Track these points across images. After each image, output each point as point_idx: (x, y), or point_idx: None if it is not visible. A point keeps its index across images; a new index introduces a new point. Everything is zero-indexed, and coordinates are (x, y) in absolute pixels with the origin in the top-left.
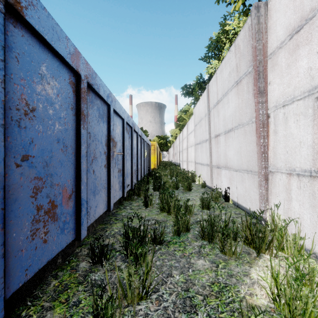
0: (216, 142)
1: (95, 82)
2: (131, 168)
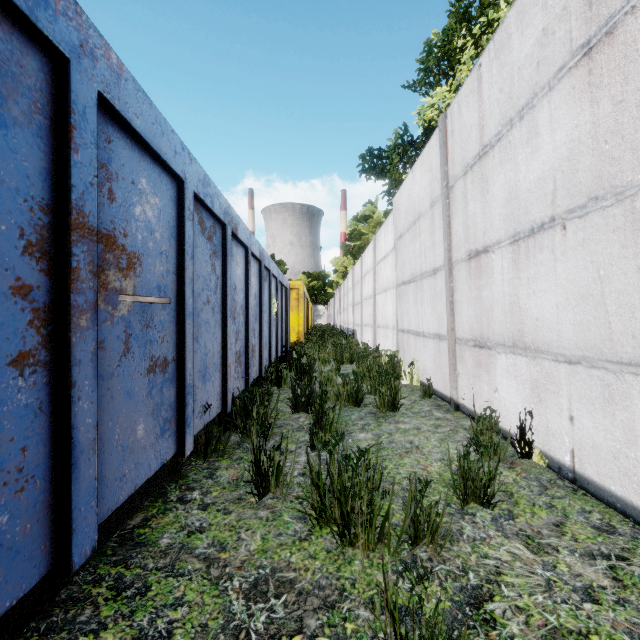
0: (473, 272)
1: None
2: (222, 348)
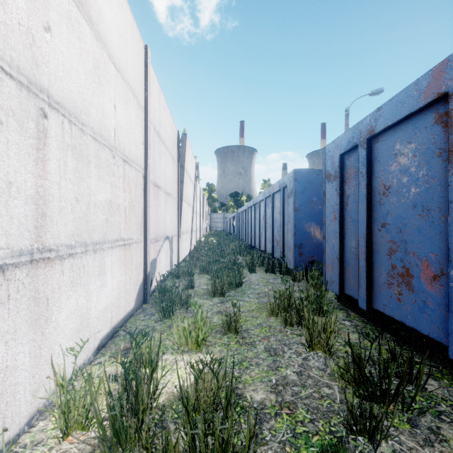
0: None
1: None
2: None
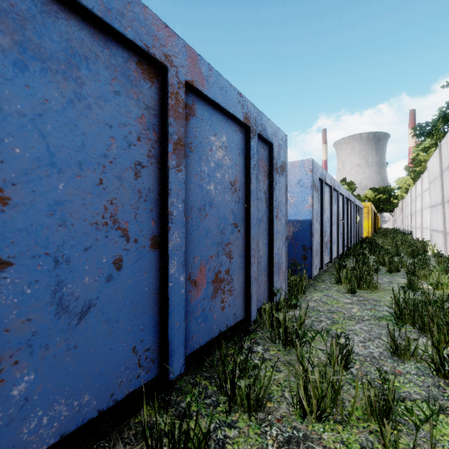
0: (448, 207)
1: (335, 184)
2: (346, 232)
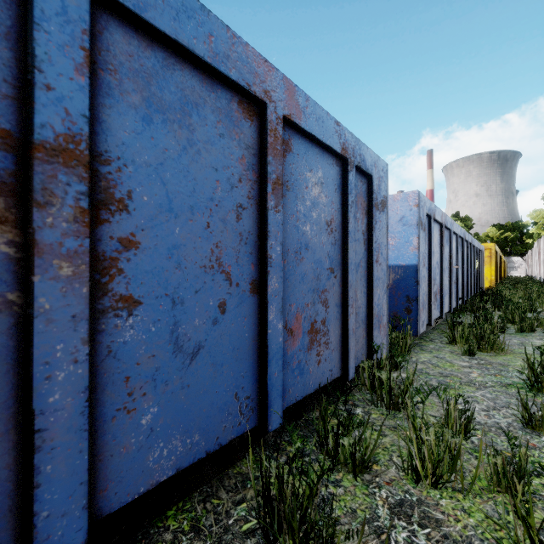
0: None
1: (446, 221)
2: (461, 281)
